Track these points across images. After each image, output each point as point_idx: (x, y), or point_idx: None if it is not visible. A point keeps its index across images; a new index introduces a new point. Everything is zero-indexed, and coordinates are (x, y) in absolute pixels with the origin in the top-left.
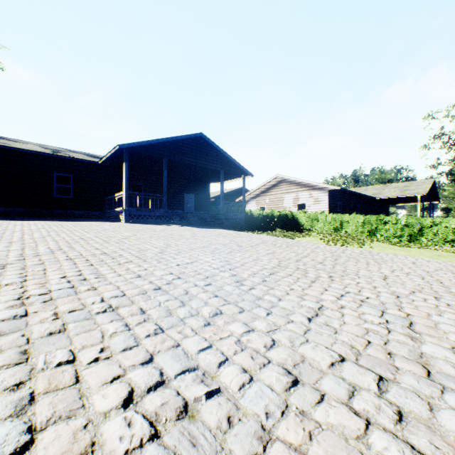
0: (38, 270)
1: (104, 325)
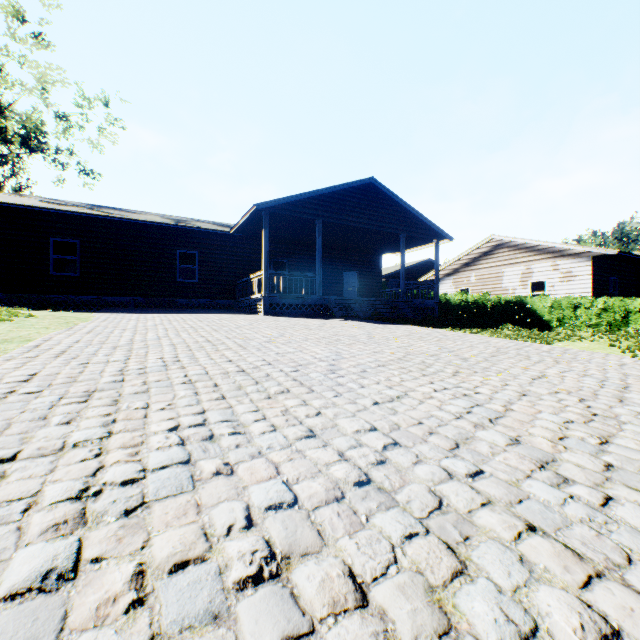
0: (136, 407)
1: None
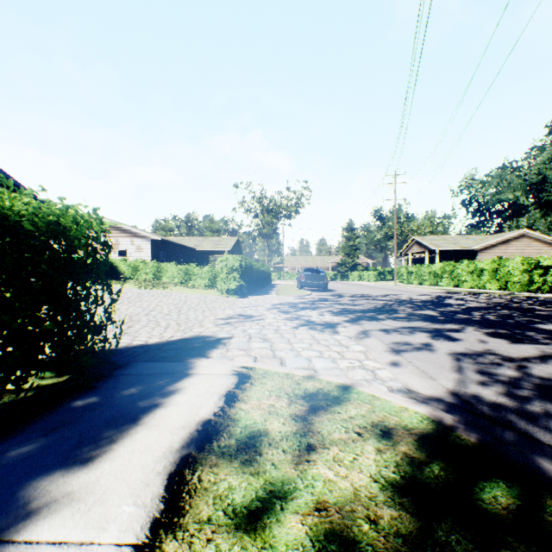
0: None
1: None
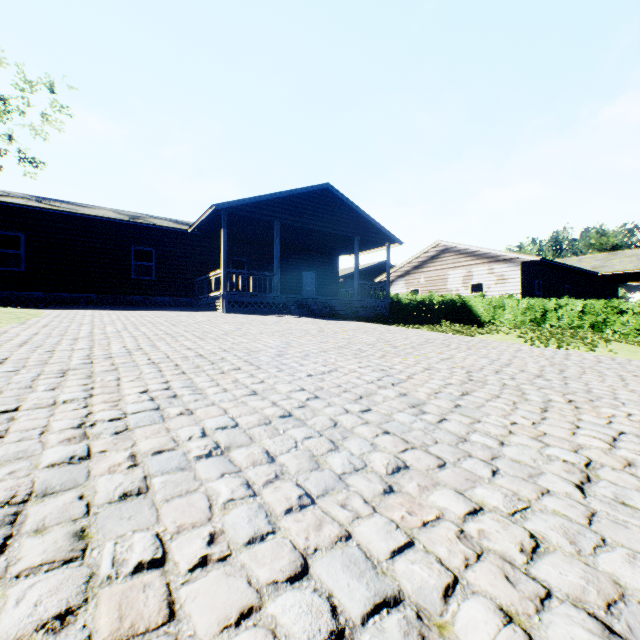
0: (110, 380)
1: (210, 482)
